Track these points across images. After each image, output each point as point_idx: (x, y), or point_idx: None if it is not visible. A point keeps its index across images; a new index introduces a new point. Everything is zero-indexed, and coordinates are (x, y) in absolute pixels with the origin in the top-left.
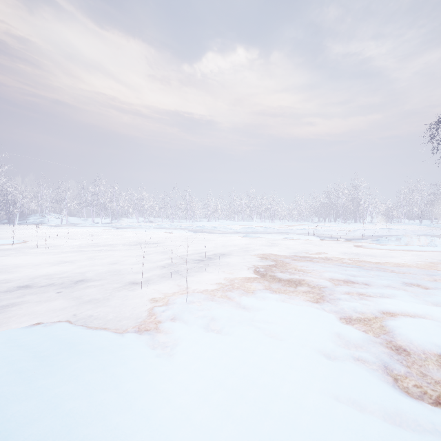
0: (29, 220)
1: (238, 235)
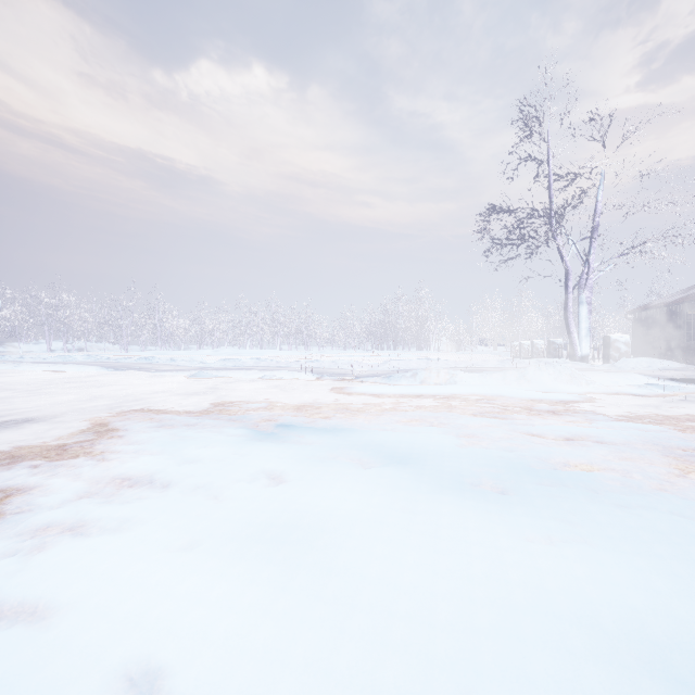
0: None
1: (189, 373)
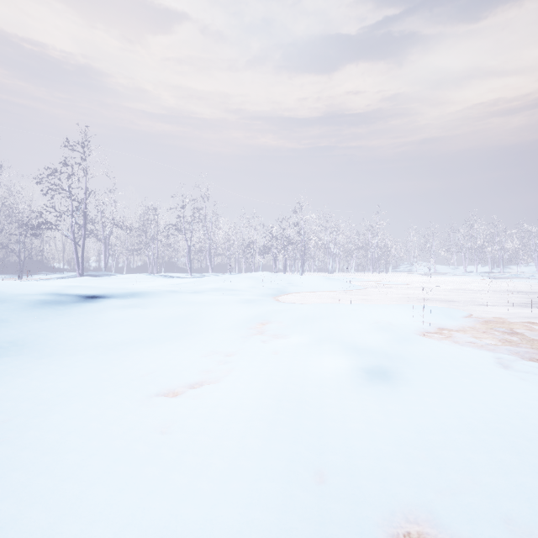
0: (399, 268)
1: None
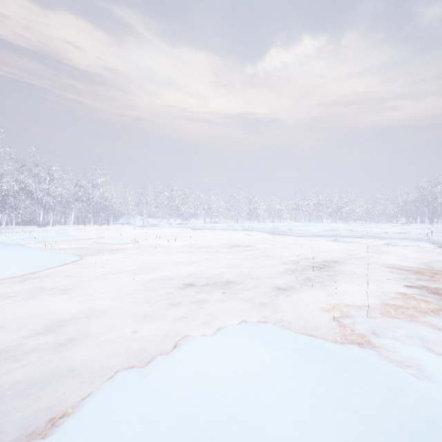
0: (119, 221)
1: (324, 239)
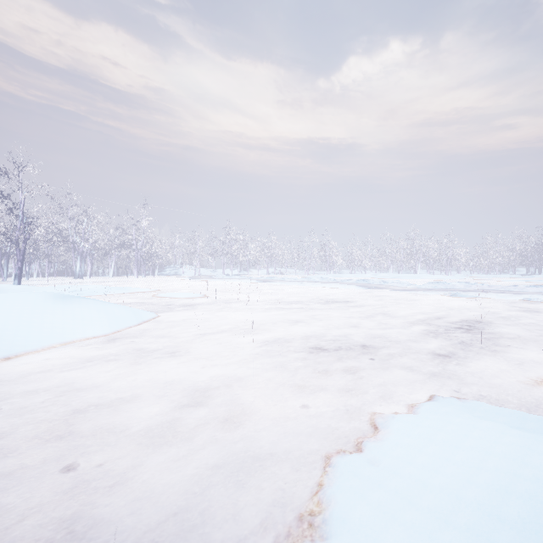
0: (165, 271)
1: (437, 293)
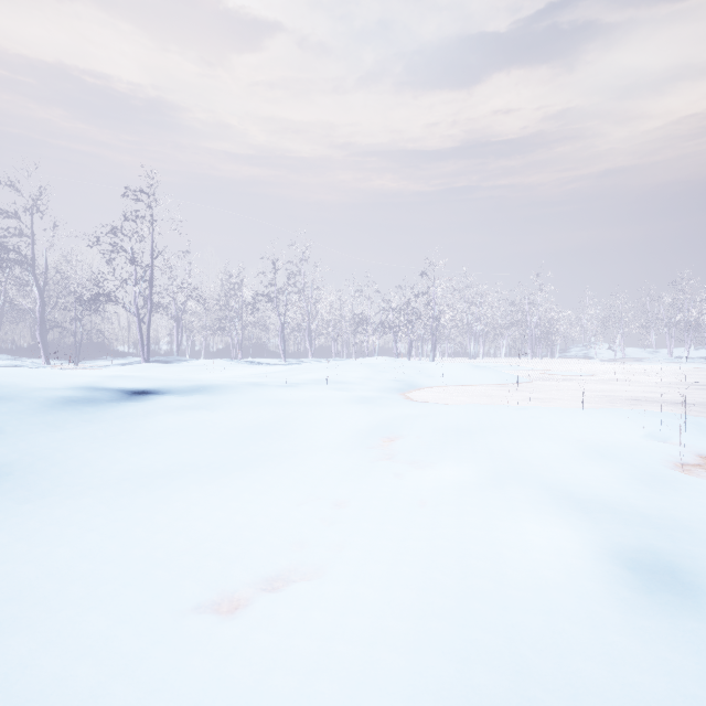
0: (569, 352)
1: None
